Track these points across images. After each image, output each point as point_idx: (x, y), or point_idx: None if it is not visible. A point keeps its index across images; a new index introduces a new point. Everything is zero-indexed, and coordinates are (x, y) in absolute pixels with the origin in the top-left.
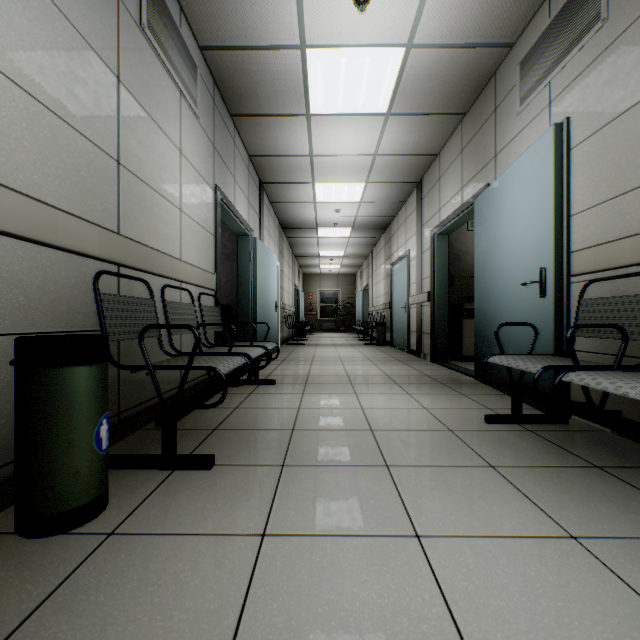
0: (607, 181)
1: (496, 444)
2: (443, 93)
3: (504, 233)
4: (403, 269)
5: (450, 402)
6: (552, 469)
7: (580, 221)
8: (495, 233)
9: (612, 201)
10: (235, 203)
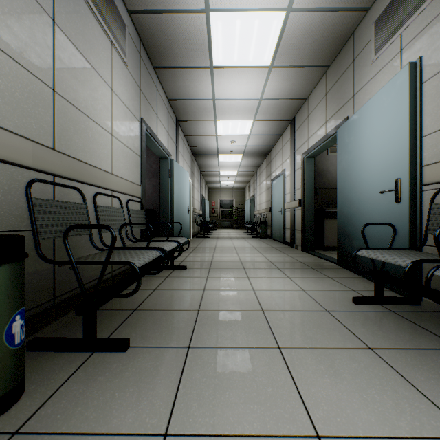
0: None
1: (368, 325)
2: (313, 49)
3: (363, 153)
4: (280, 183)
5: (322, 284)
6: (424, 351)
7: (429, 141)
8: (355, 154)
9: None
10: (157, 133)
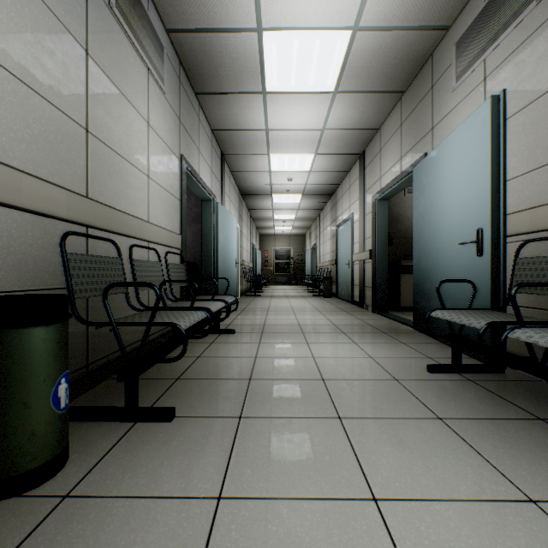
0: (542, 148)
1: (441, 394)
2: (385, 73)
3: (442, 197)
4: (347, 230)
5: (393, 351)
6: (498, 421)
7: (515, 186)
8: (433, 198)
9: (547, 167)
10: (199, 172)
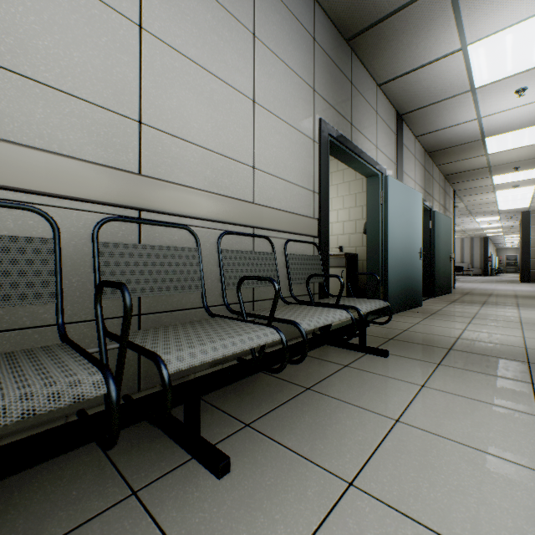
0: None
1: None
2: None
3: None
4: None
5: None
6: None
7: None
8: None
9: None
10: (490, 251)
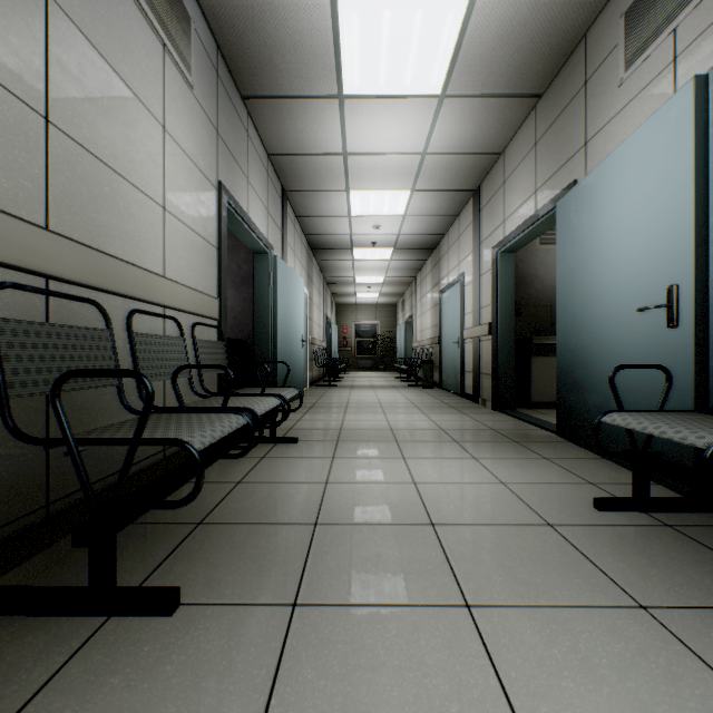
0: None
1: (629, 554)
2: (515, 65)
3: (604, 242)
4: (455, 296)
5: (534, 472)
6: None
7: None
8: (589, 243)
9: None
10: (248, 210)
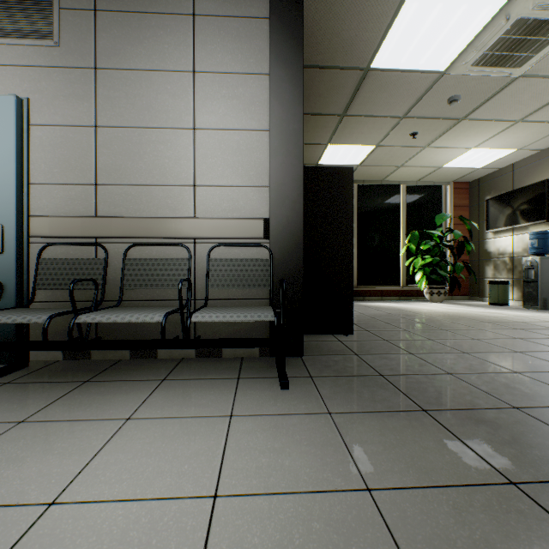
0: (60, 169)
1: None
2: None
3: None
4: None
5: None
6: (67, 397)
7: (33, 191)
8: None
9: (65, 186)
10: None
